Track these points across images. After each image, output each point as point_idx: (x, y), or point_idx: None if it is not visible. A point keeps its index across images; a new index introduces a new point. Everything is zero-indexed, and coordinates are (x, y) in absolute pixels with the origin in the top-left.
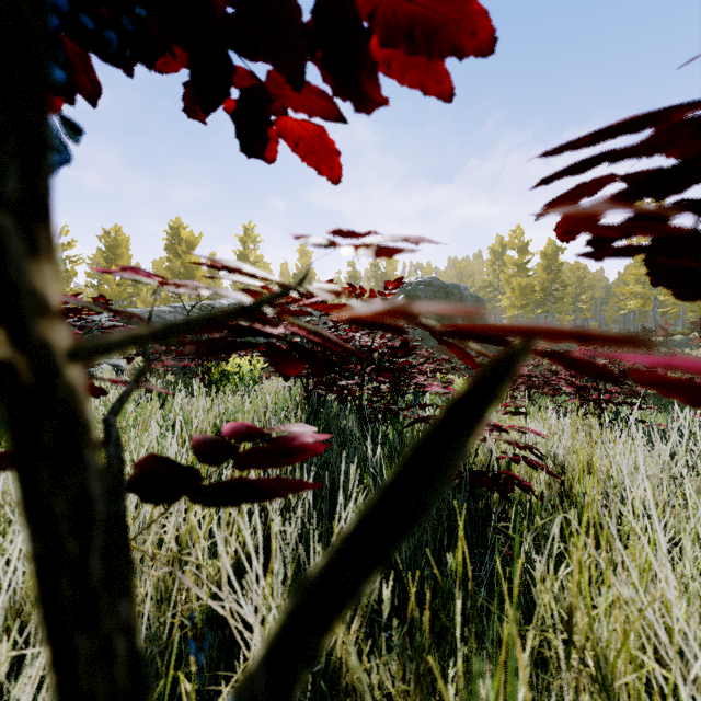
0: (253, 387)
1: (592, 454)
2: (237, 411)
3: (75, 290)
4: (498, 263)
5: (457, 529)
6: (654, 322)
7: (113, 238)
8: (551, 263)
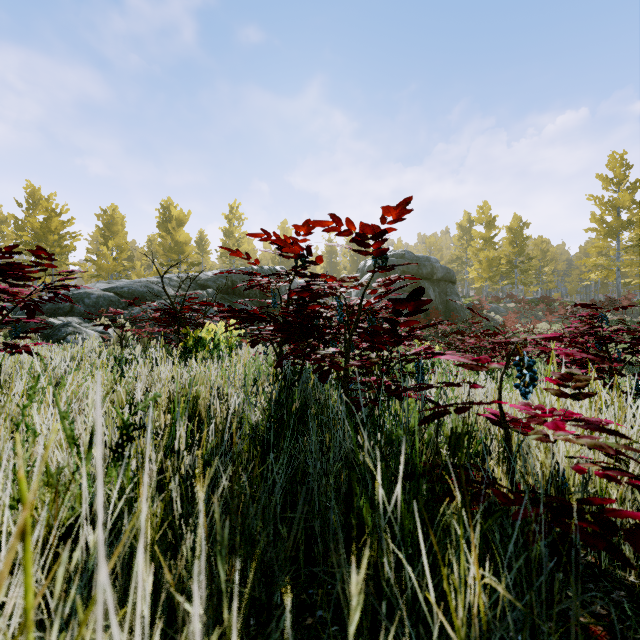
0: (229, 354)
1: None
2: (159, 395)
3: (74, 264)
4: (466, 238)
5: None
6: (617, 292)
7: (110, 216)
8: (517, 237)
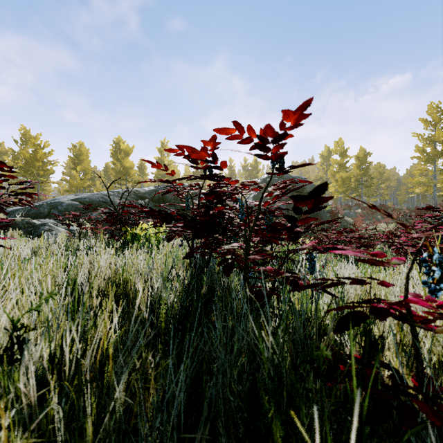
0: (158, 245)
1: None
2: (56, 293)
3: (53, 182)
4: (326, 164)
5: None
6: (434, 202)
7: (78, 149)
8: (362, 163)
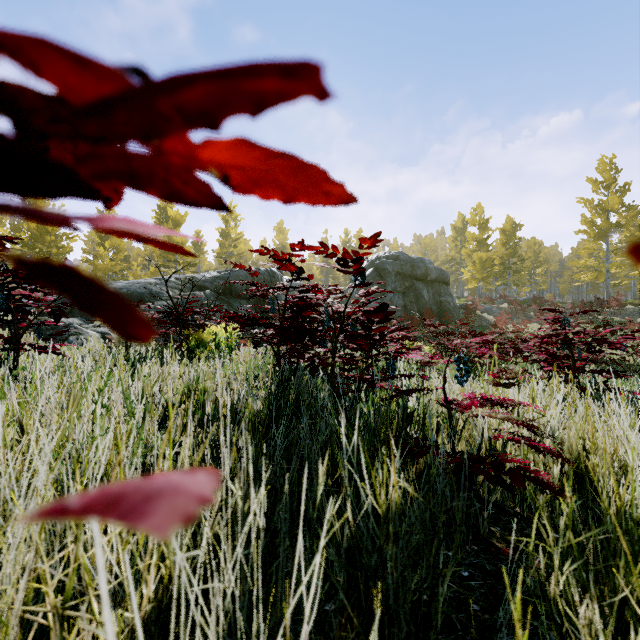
0: (229, 353)
1: (593, 431)
2: (190, 383)
3: None
4: (460, 239)
5: (456, 538)
6: (607, 293)
7: None
8: (509, 239)
